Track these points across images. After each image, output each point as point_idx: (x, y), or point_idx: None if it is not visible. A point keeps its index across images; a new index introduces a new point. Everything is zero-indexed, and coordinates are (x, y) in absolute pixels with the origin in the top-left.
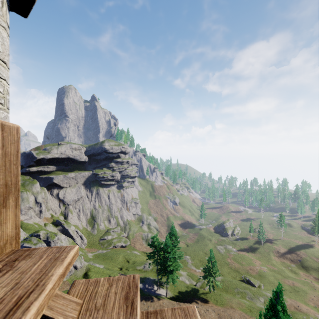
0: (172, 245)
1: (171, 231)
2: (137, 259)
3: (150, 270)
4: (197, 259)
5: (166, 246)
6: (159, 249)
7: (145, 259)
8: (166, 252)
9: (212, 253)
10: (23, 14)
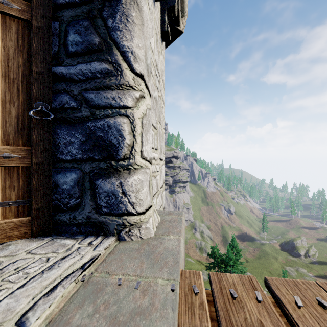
0: (235, 259)
1: (232, 243)
2: (192, 267)
3: (207, 281)
4: (260, 278)
5: (228, 259)
6: (220, 261)
7: (200, 269)
8: (228, 265)
9: (285, 275)
10: (165, 46)
